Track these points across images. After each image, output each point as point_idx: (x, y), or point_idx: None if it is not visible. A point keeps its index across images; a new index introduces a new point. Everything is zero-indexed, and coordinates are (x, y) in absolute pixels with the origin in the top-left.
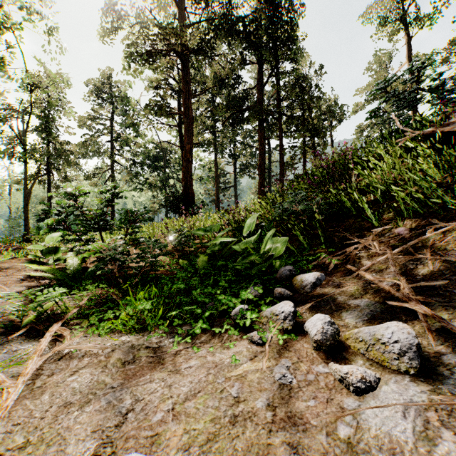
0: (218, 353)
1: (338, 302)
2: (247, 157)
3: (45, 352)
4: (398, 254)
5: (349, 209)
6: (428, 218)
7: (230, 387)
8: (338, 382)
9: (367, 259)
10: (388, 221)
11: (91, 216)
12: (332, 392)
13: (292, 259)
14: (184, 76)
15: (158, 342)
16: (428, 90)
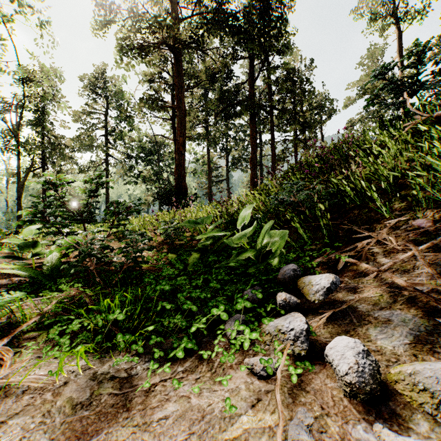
0: (206, 392)
1: (359, 313)
2: (239, 151)
3: None
4: (424, 251)
5: (352, 199)
6: None
7: None
8: None
9: (383, 256)
10: (402, 212)
11: (73, 207)
12: None
13: (293, 255)
14: (177, 70)
15: (128, 368)
16: (431, 75)
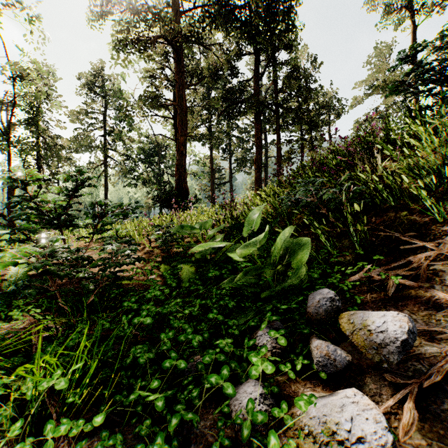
0: None
1: None
2: (243, 153)
3: None
4: None
5: (384, 199)
6: None
7: None
8: None
9: None
10: None
11: (48, 209)
12: None
13: (318, 271)
14: (178, 65)
15: None
16: None
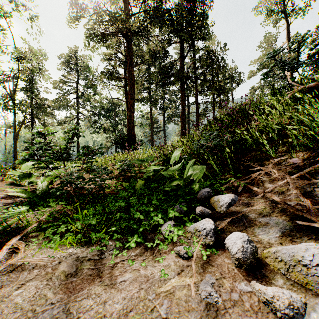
0: (149, 266)
1: (249, 219)
2: (173, 109)
3: (2, 263)
4: (295, 179)
5: (250, 144)
6: (316, 150)
7: (160, 305)
8: (262, 304)
9: (269, 183)
10: (283, 153)
11: (57, 150)
12: (258, 316)
13: (208, 183)
14: (128, 51)
15: (99, 254)
16: (307, 57)
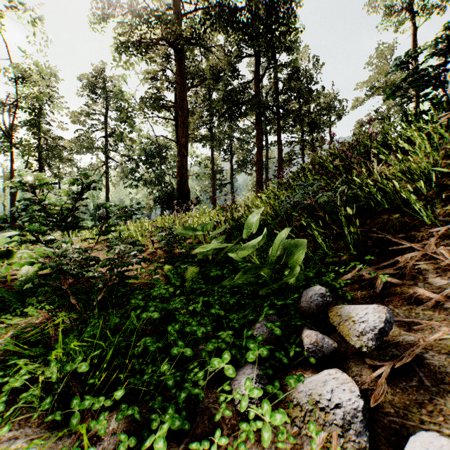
0: None
1: (430, 368)
2: (244, 154)
3: None
4: None
5: (378, 202)
6: None
7: None
8: None
9: (436, 275)
10: (448, 217)
11: (56, 211)
12: None
13: (313, 270)
14: (179, 67)
15: None
16: None
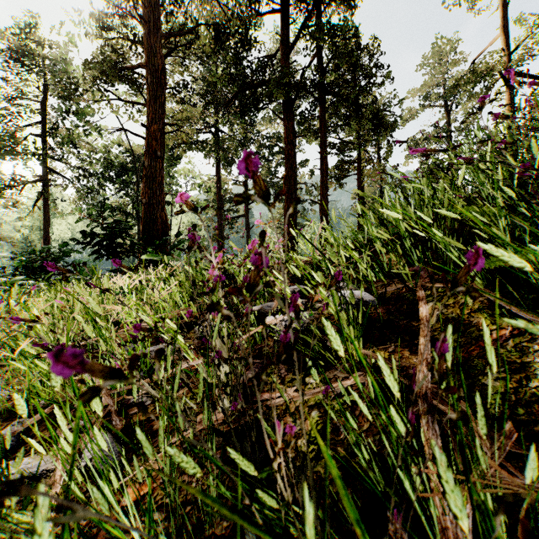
0: None
1: None
2: (264, 176)
3: None
4: None
5: None
6: None
7: None
8: None
9: None
10: None
11: None
12: None
13: None
14: None
15: None
16: None
